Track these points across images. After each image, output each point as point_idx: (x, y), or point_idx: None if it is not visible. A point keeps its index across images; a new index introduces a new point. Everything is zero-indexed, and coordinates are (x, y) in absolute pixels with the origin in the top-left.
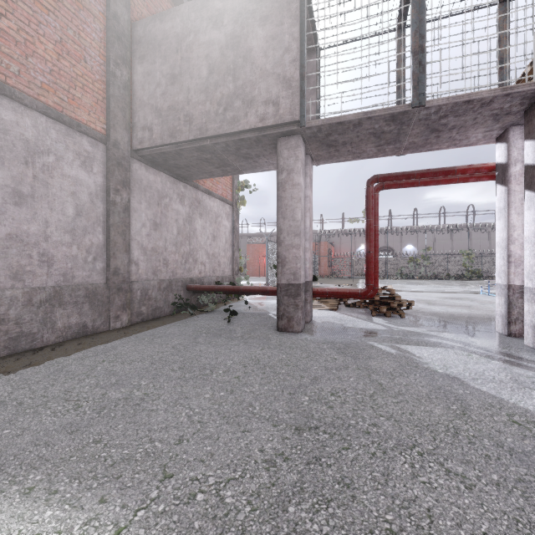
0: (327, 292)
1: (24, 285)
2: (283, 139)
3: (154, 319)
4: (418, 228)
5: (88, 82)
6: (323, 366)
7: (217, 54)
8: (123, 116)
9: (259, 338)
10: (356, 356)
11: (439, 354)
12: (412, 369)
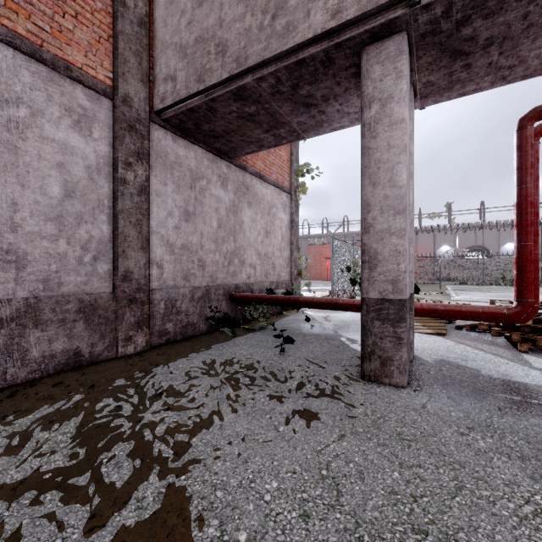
0: (439, 311)
1: None
2: (373, 46)
3: (184, 340)
4: None
5: (84, 10)
6: None
7: None
8: (137, 63)
9: (331, 399)
10: None
11: None
12: None
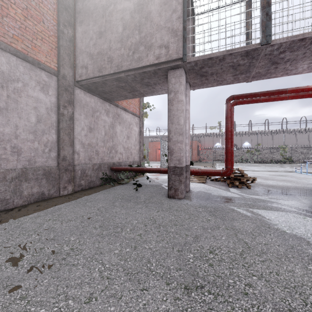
0: (199, 172)
1: (1, 167)
2: (172, 71)
3: (89, 188)
4: (252, 132)
5: (45, 36)
6: (201, 226)
7: (128, 17)
8: (69, 59)
9: (156, 203)
10: (223, 218)
11: (282, 217)
12: (266, 229)
